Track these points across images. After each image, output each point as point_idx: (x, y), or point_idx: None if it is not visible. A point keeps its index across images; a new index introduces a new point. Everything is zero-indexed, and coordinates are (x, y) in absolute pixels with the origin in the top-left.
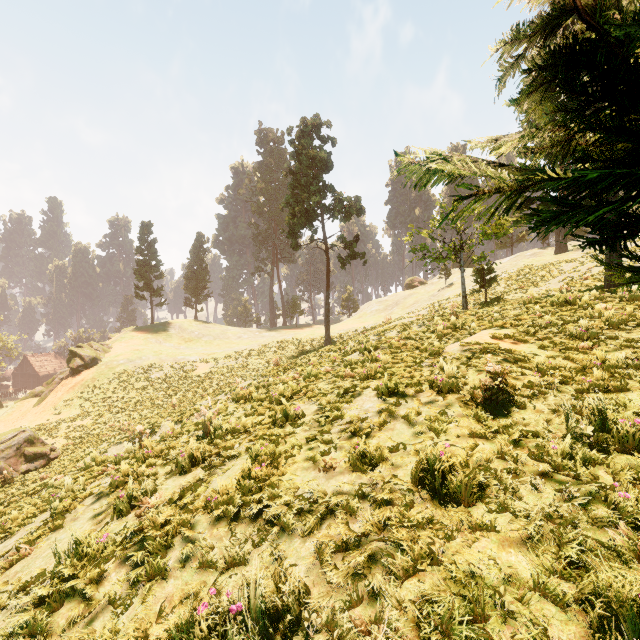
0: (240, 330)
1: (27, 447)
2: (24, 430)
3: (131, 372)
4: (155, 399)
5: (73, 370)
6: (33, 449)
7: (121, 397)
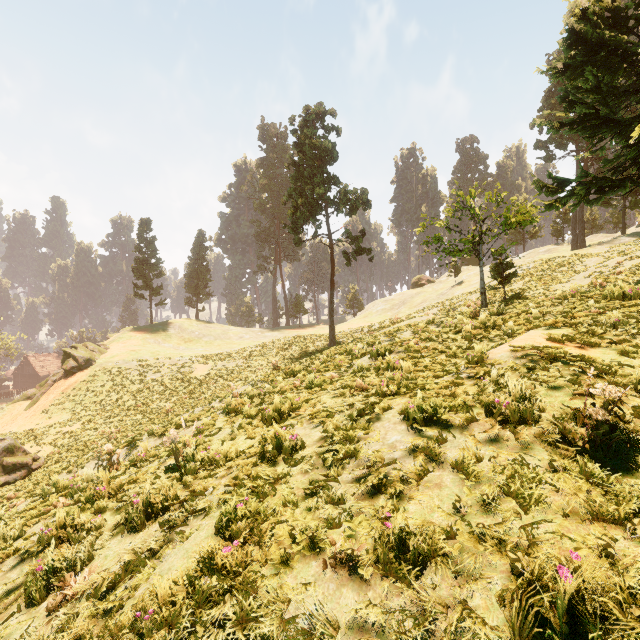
0: (242, 330)
1: (6, 457)
2: (3, 438)
3: (126, 374)
4: (150, 403)
5: (66, 372)
6: (13, 459)
7: (114, 401)
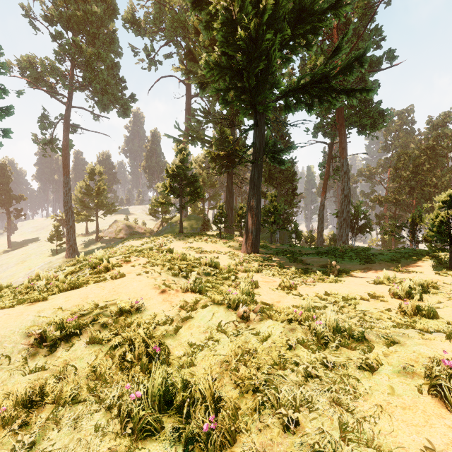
0: None
1: None
2: None
3: None
4: None
5: None
6: None
7: None
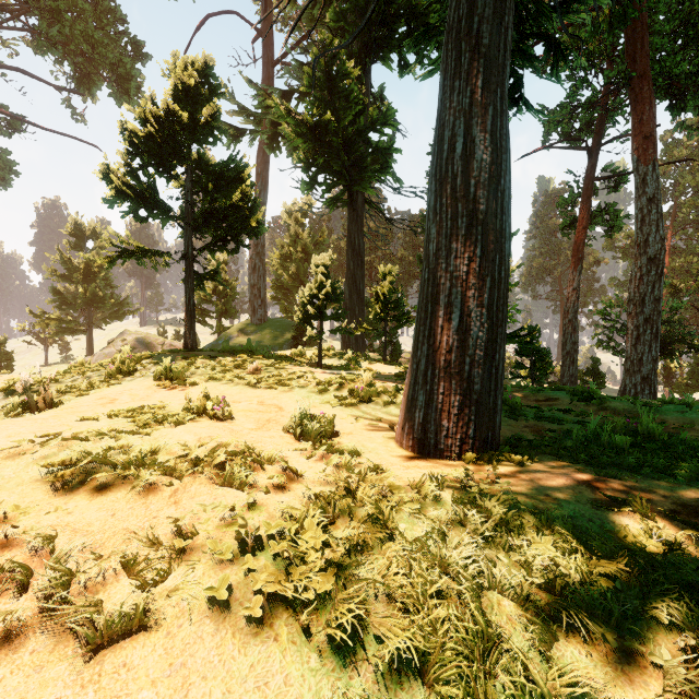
0: None
1: None
2: None
3: None
4: None
5: None
6: None
7: None
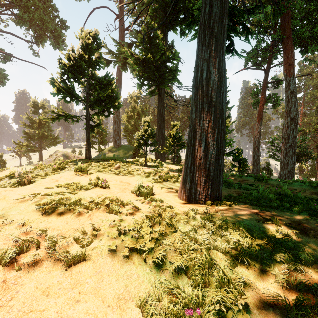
0: None
1: None
2: None
3: None
4: None
5: None
6: None
7: None
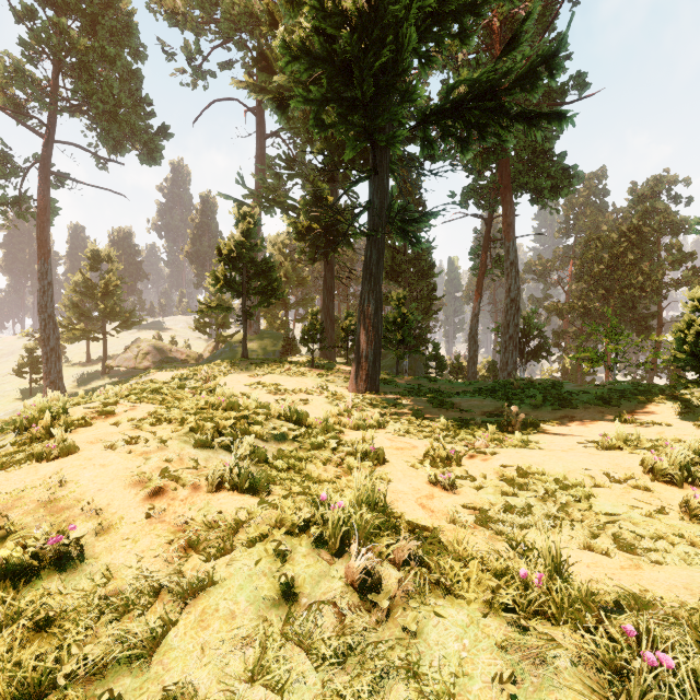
0: None
1: None
2: None
3: None
4: None
5: None
6: None
7: None
